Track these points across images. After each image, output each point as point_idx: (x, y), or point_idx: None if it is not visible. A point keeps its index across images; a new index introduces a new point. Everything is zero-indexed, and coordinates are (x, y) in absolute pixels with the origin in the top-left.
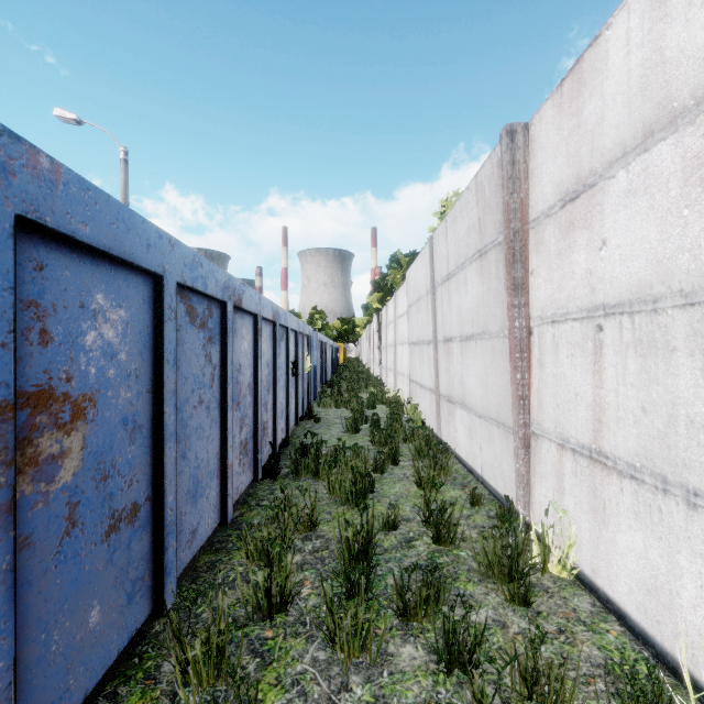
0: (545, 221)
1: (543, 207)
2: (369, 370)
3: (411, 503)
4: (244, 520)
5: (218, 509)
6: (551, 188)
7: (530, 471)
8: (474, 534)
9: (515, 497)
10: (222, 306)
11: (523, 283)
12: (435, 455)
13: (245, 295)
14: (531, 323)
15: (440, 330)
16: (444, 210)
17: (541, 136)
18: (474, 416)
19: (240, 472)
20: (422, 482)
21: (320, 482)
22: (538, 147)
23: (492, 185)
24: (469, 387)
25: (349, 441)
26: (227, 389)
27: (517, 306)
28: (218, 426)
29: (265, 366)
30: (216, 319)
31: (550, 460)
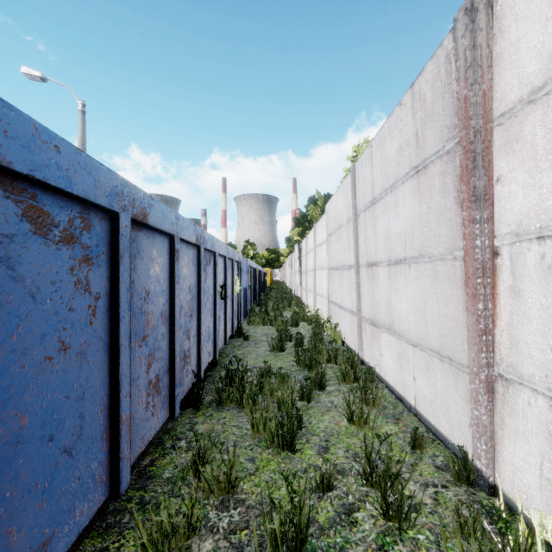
0: (524, 110)
1: (522, 93)
2: (291, 290)
3: (344, 444)
4: (153, 473)
5: (105, 481)
6: (538, 64)
7: (495, 421)
8: (427, 497)
9: (468, 446)
10: (113, 218)
11: (485, 193)
12: (363, 383)
13: (154, 210)
14: (497, 242)
15: (363, 255)
16: (356, 155)
17: (517, 5)
18: (406, 343)
19: (147, 417)
20: (355, 419)
21: (244, 414)
22: (511, 22)
23: (436, 87)
24: (398, 313)
25: (274, 361)
26: (118, 325)
27: (479, 221)
28: (105, 373)
29: (187, 292)
30: (100, 234)
31: (535, 416)
